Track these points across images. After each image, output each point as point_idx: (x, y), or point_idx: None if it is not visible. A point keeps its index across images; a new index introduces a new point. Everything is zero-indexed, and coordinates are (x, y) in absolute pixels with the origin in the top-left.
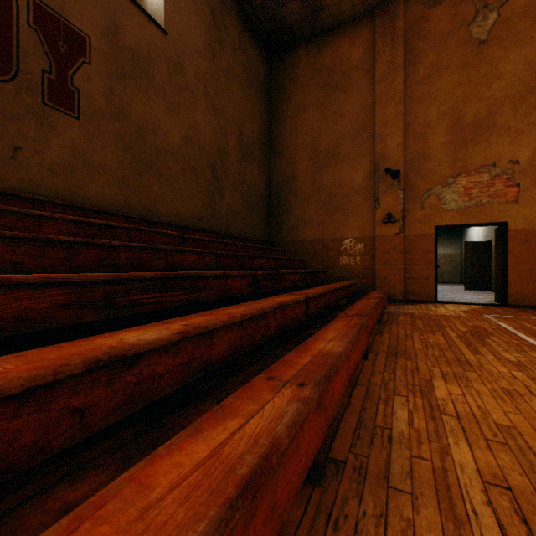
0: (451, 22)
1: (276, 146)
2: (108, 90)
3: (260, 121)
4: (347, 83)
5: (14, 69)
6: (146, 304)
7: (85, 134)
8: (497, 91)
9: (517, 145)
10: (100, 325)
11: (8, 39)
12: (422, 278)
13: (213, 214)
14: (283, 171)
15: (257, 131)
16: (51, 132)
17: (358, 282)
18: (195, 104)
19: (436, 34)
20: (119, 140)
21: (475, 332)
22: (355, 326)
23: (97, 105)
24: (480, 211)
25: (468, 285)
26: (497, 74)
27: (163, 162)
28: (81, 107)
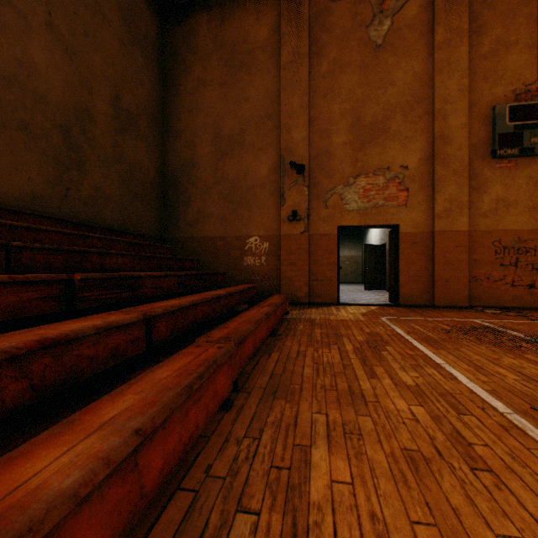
0: (352, 20)
1: (173, 125)
2: None
3: (149, 90)
4: (253, 64)
5: None
6: None
7: None
8: (391, 97)
9: (407, 151)
10: None
11: None
12: (326, 280)
13: (67, 195)
14: (181, 155)
15: (145, 100)
16: None
17: (264, 285)
18: (28, 32)
19: (339, 30)
20: None
21: (372, 342)
22: (197, 368)
23: None
24: (377, 213)
25: (368, 285)
26: (391, 80)
27: None
28: None
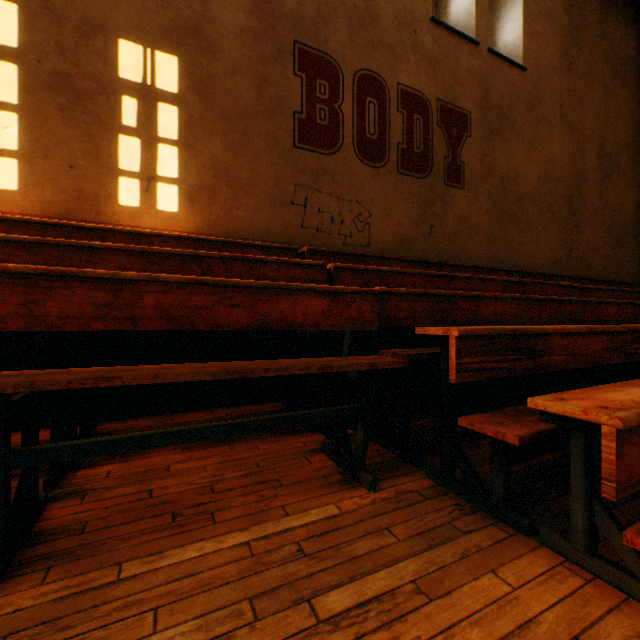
0: None
1: None
2: (481, 153)
3: (626, 119)
4: None
5: (430, 165)
6: (638, 353)
7: (466, 201)
8: None
9: None
10: (603, 368)
11: (427, 143)
12: None
13: (569, 256)
14: None
15: (622, 133)
16: (447, 207)
17: None
18: (550, 132)
19: None
20: (488, 198)
21: None
22: None
23: (474, 171)
24: None
25: None
26: None
27: (521, 208)
28: (464, 178)
